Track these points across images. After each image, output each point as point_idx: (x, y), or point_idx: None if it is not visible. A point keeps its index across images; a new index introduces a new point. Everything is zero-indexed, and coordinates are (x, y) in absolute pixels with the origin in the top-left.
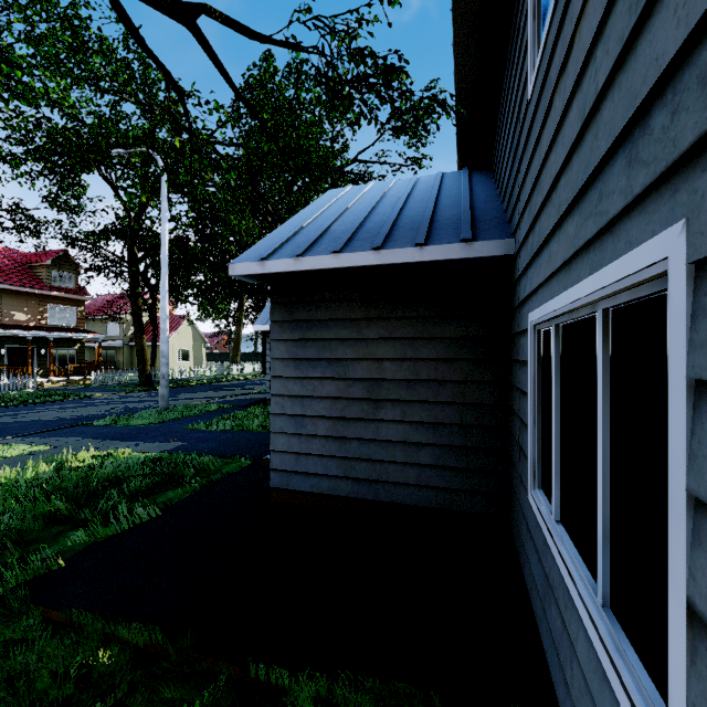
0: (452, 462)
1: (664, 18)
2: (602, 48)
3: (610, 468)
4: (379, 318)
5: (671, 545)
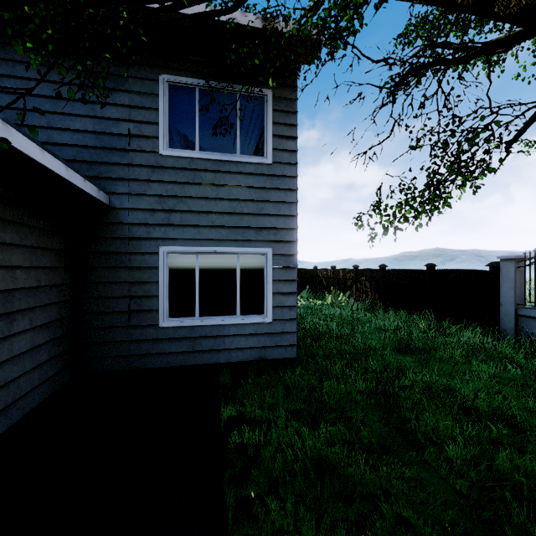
0: (57, 350)
1: (266, 220)
2: (244, 204)
3: (240, 287)
4: (12, 222)
5: (269, 288)
